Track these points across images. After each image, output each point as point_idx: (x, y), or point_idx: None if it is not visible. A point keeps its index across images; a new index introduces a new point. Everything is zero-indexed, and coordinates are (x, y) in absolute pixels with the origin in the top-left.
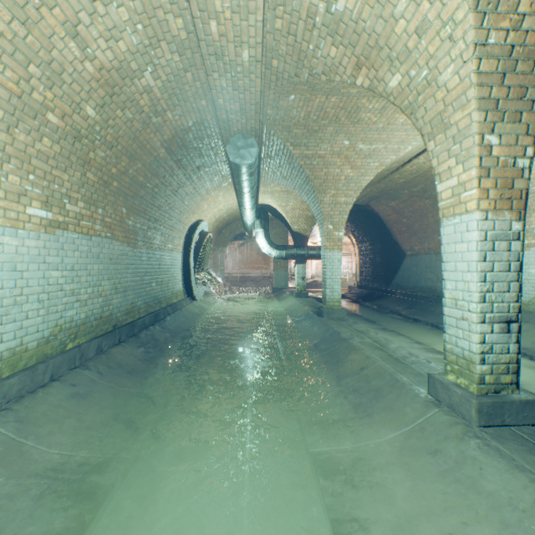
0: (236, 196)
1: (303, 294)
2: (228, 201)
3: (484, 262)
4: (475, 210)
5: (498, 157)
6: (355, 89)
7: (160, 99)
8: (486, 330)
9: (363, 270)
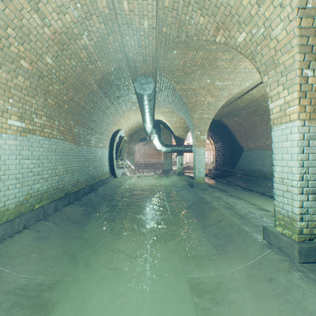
0: (141, 115)
1: (181, 174)
2: (136, 117)
3: (302, 154)
4: (296, 119)
5: (312, 84)
6: (215, 46)
7: (93, 53)
8: (303, 199)
9: (217, 159)
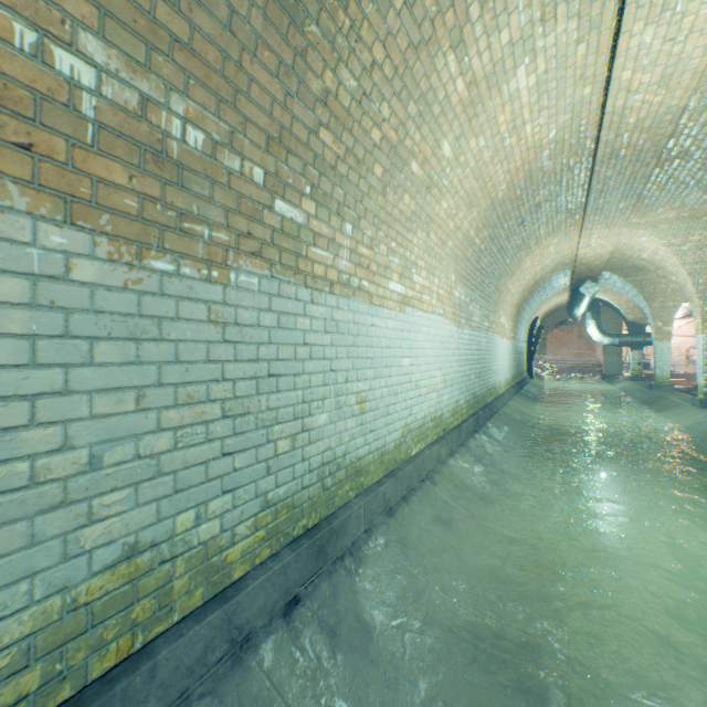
0: (567, 295)
1: (639, 379)
2: (559, 299)
3: (705, 352)
4: (700, 333)
5: None
6: None
7: (547, 277)
8: (706, 376)
9: None
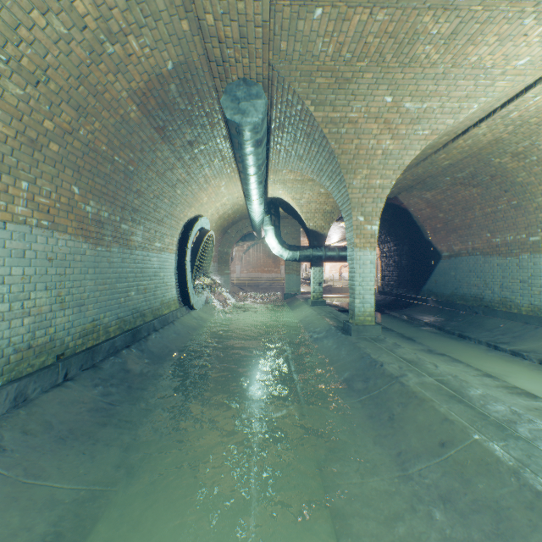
0: (241, 188)
1: (320, 302)
2: (232, 193)
3: None
4: None
5: None
6: None
7: (111, 5)
8: None
9: (385, 274)
